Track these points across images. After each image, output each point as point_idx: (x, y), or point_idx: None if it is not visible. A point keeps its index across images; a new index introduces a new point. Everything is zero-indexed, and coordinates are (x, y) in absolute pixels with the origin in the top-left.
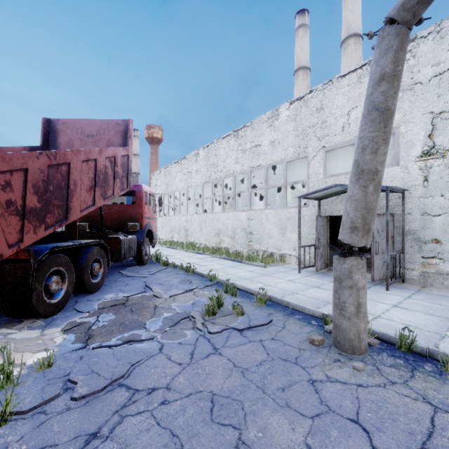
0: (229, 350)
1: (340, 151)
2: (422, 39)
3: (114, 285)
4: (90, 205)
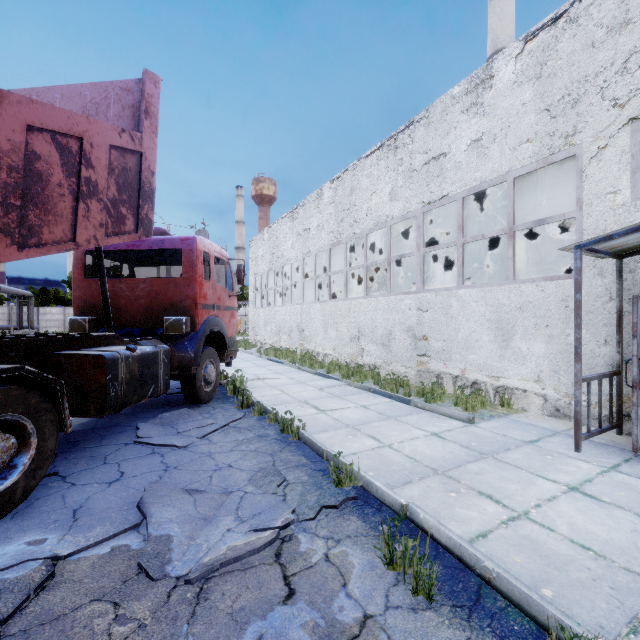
0: None
1: None
2: None
3: (83, 482)
4: None
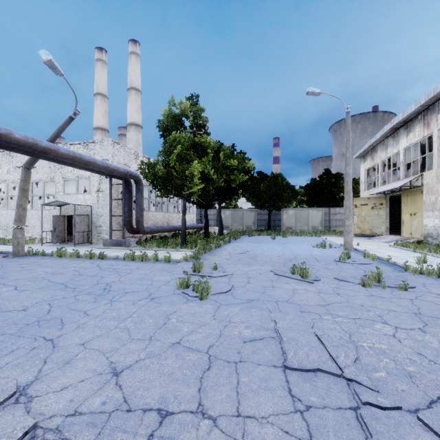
0: None
1: None
2: (97, 143)
3: None
4: None
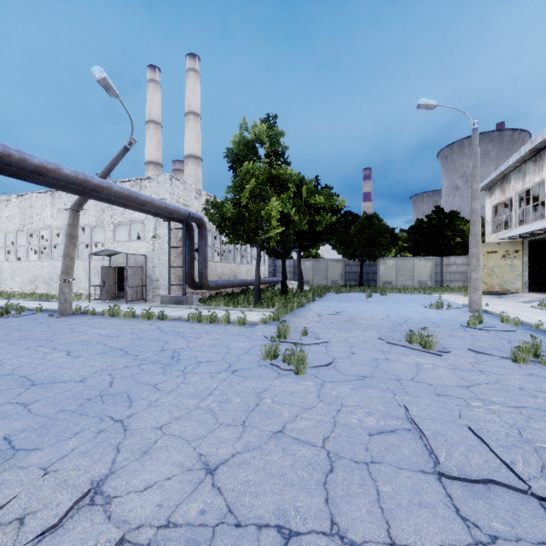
0: (5, 320)
1: None
2: (153, 180)
3: None
4: None
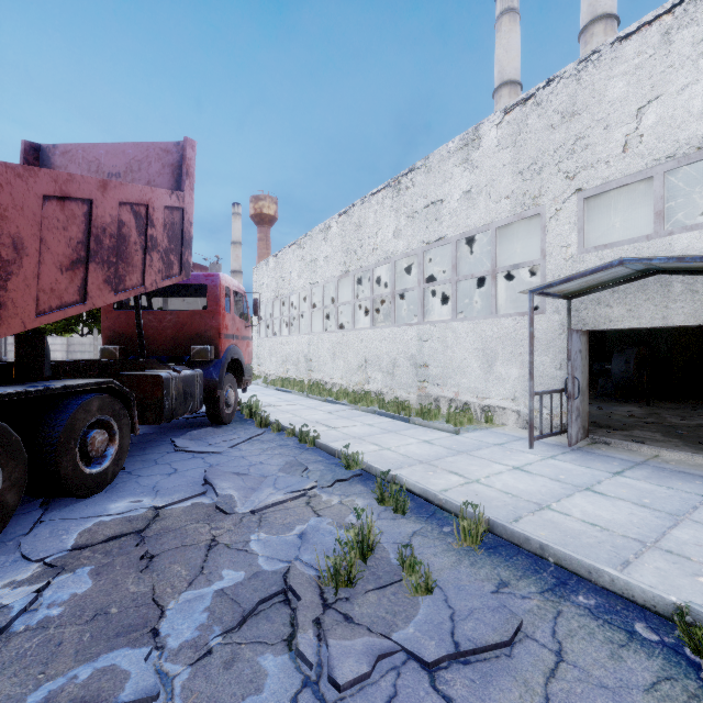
0: None
1: (591, 212)
2: None
3: (147, 474)
4: (71, 303)
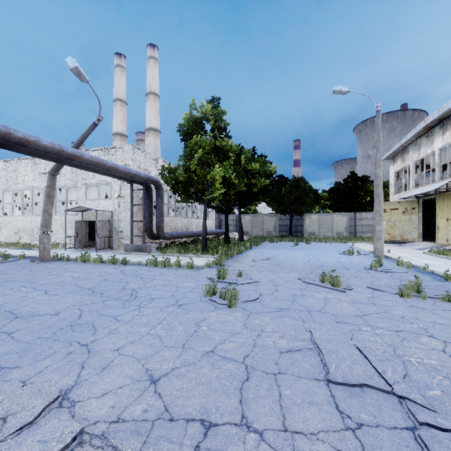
0: None
1: None
2: (118, 149)
3: None
4: None
